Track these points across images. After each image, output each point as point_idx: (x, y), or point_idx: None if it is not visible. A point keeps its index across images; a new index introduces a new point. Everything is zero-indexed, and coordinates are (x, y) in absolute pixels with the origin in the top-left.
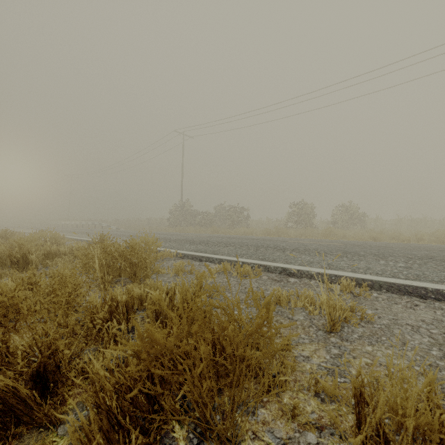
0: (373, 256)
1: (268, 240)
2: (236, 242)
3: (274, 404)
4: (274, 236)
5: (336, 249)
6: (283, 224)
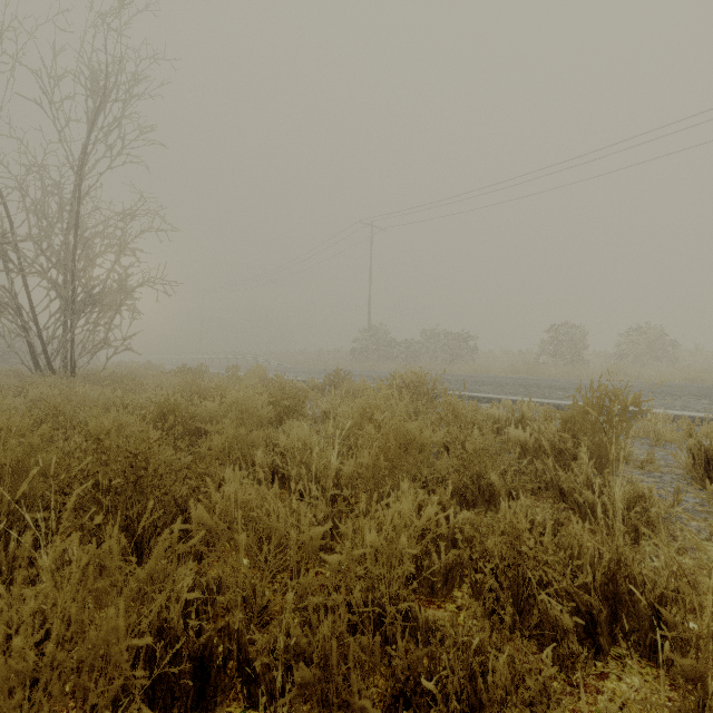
0: (691, 396)
1: (531, 380)
2: (487, 381)
3: (626, 466)
4: (527, 375)
5: (637, 389)
6: (530, 359)
